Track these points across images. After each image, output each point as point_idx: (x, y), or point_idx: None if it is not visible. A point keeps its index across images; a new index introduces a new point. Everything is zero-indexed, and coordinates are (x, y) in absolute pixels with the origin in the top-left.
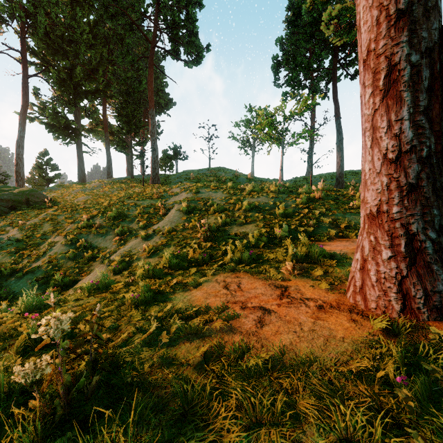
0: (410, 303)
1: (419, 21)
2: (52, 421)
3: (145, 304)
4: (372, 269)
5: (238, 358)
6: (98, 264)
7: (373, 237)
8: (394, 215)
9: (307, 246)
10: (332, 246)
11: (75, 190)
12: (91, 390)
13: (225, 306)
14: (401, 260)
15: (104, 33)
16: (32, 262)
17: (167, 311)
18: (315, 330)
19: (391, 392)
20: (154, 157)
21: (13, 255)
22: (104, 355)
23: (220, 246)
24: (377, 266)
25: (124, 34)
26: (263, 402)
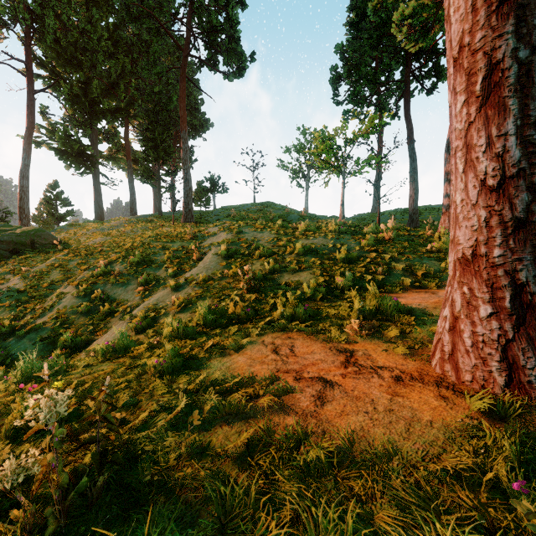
0: (518, 375)
1: (530, 4)
2: (43, 535)
3: (173, 372)
4: (466, 330)
5: (292, 449)
6: (117, 321)
7: (467, 288)
8: (495, 260)
9: (377, 299)
10: (408, 299)
11: (90, 229)
12: (96, 492)
13: (274, 376)
14: (505, 319)
15: (126, 39)
16: (36, 318)
17: (200, 383)
18: (393, 410)
19: (505, 502)
20: (186, 190)
21: (13, 309)
22: (118, 442)
23: (267, 299)
24: (473, 326)
25: (151, 41)
26: (328, 515)
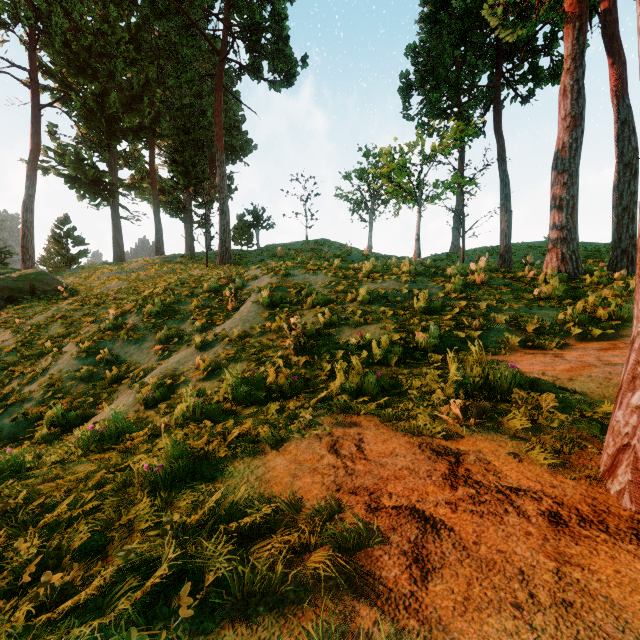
0: None
1: None
2: None
3: (172, 486)
4: None
5: None
6: (126, 389)
7: None
8: None
9: (485, 367)
10: (522, 364)
11: (105, 273)
12: None
13: (333, 503)
14: None
15: (150, 42)
16: (24, 385)
17: (210, 509)
18: (571, 605)
19: None
20: (223, 224)
21: None
22: None
23: (322, 362)
24: None
25: (181, 45)
26: None
